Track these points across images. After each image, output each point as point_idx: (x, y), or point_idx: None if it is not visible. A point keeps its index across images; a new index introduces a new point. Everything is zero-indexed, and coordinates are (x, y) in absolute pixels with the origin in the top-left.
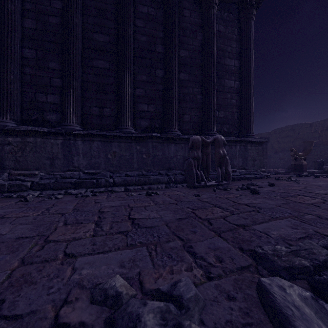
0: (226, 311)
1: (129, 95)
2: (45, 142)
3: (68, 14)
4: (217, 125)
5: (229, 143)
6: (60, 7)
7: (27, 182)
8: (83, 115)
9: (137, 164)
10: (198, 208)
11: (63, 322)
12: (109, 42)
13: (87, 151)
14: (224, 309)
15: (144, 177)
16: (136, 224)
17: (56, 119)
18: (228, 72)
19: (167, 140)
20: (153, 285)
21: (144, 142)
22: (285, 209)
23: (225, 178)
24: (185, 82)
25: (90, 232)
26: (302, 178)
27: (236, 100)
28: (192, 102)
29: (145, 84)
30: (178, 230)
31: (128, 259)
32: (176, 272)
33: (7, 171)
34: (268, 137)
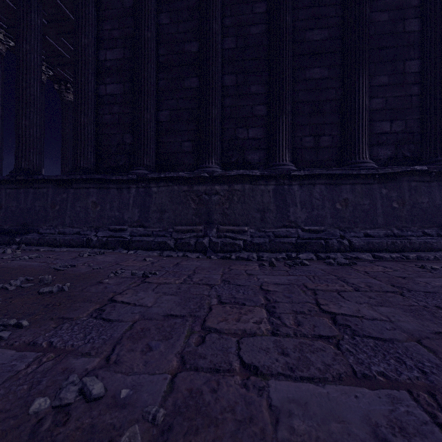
0: None
1: (366, 110)
2: (254, 189)
3: (279, 13)
4: None
5: None
6: (263, 11)
7: (239, 241)
8: (292, 149)
9: (383, 217)
10: None
11: None
12: (328, 38)
13: (306, 200)
14: None
15: (400, 239)
16: None
17: (259, 159)
18: None
19: (440, 175)
20: None
21: (394, 182)
22: None
23: None
24: None
25: None
26: None
27: None
28: None
29: (385, 89)
30: None
31: None
32: None
33: (215, 226)
34: None
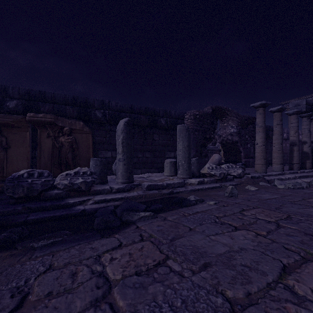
0: None
1: None
2: None
3: None
4: None
5: None
6: None
7: None
8: None
9: None
10: None
11: None
12: None
13: None
14: None
15: None
16: None
17: None
18: None
19: None
20: None
21: None
22: None
23: None
24: None
25: None
26: None
27: None
28: None
29: None
30: None
31: None
32: None
33: None
34: None
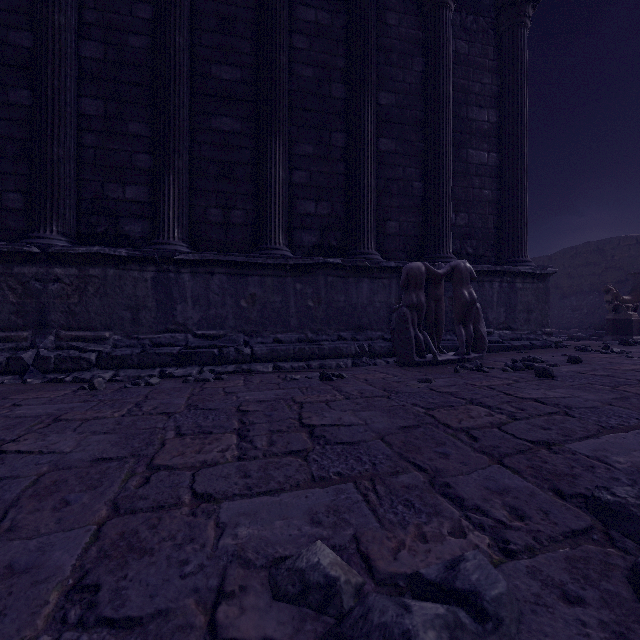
0: (573, 629)
1: (280, 184)
2: (122, 276)
3: (165, 28)
4: (452, 242)
5: (478, 276)
6: (150, 17)
7: (91, 353)
8: (192, 223)
9: (297, 318)
10: (437, 406)
11: (229, 637)
12: (241, 81)
13: (202, 294)
14: (566, 623)
15: (311, 345)
16: (319, 437)
17: (142, 232)
18: (475, 134)
19: (356, 271)
20: (393, 565)
21: (309, 275)
22: (625, 410)
23: (474, 346)
24: (390, 157)
25: (233, 452)
26: (634, 348)
27: (491, 191)
28: (403, 196)
29: (310, 161)
30: (410, 450)
31: (324, 508)
32: (433, 538)
33: (54, 332)
34: (550, 266)
